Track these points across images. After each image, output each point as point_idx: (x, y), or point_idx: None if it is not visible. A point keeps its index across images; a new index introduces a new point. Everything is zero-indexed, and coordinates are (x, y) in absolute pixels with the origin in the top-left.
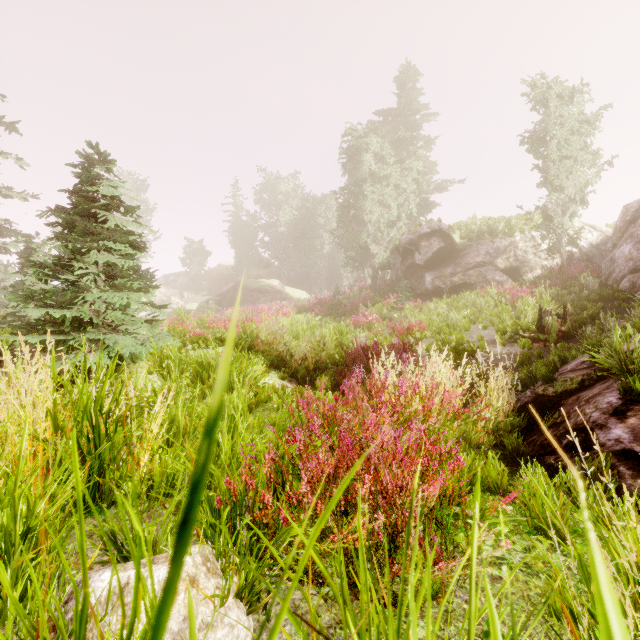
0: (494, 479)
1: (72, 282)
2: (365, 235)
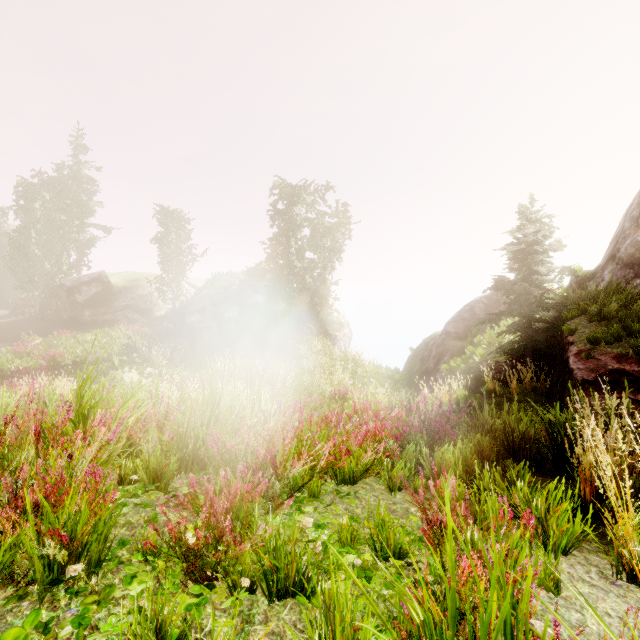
0: None
1: None
2: (31, 269)
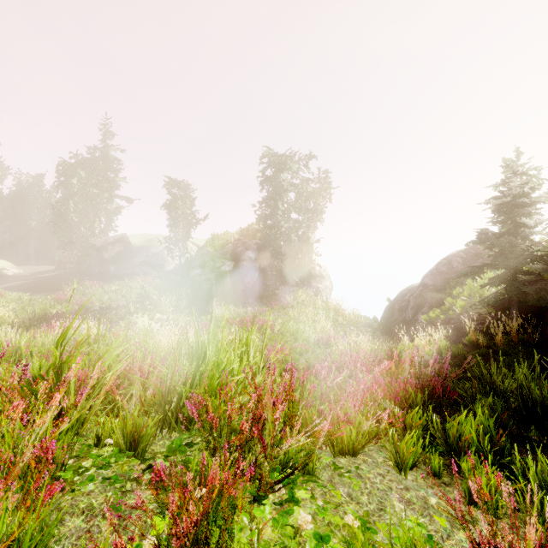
0: None
1: None
2: (70, 232)
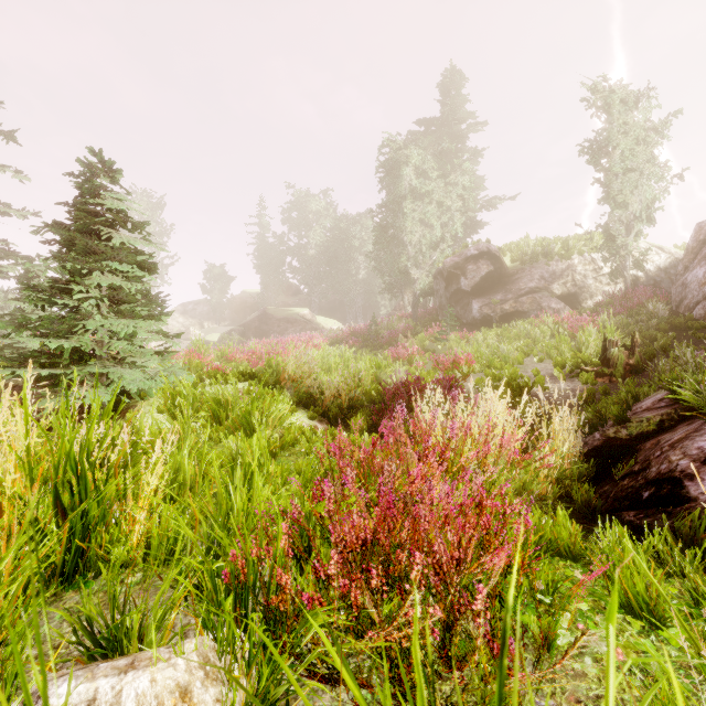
0: (566, 541)
1: (72, 308)
2: (405, 258)
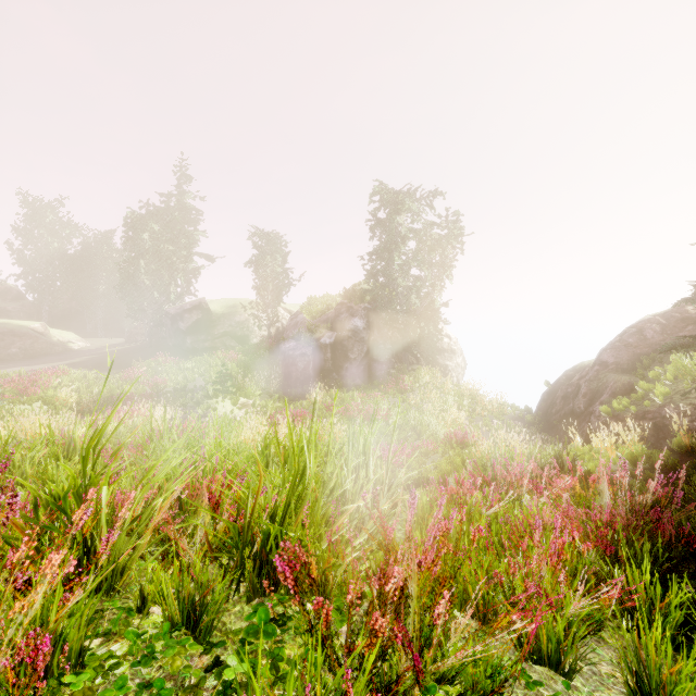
0: None
1: None
2: (142, 298)
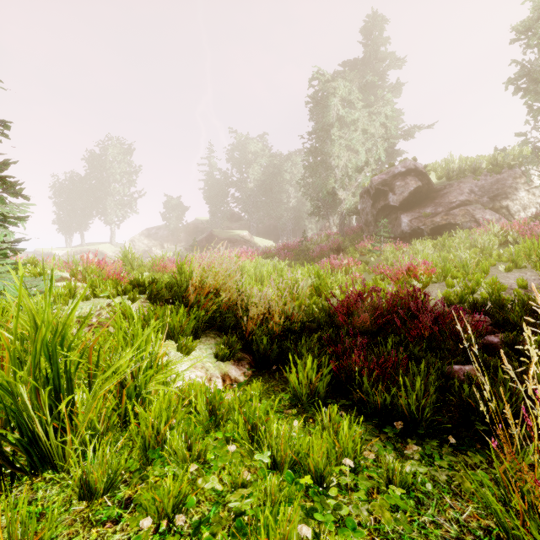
0: None
1: None
2: (332, 180)
